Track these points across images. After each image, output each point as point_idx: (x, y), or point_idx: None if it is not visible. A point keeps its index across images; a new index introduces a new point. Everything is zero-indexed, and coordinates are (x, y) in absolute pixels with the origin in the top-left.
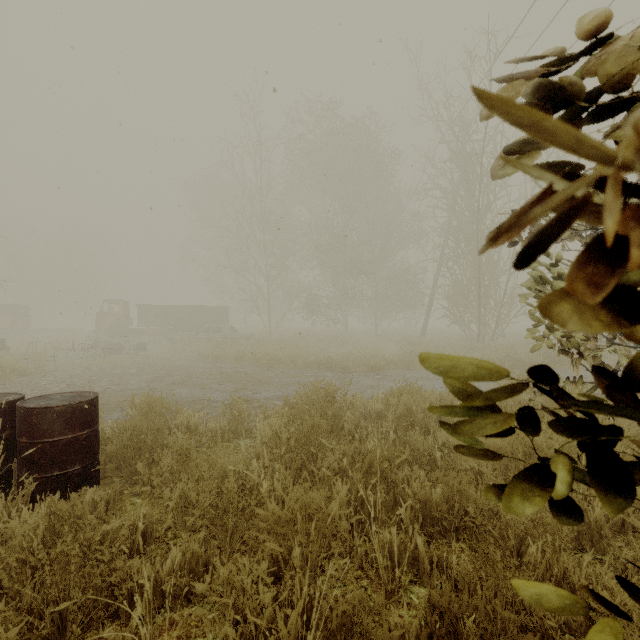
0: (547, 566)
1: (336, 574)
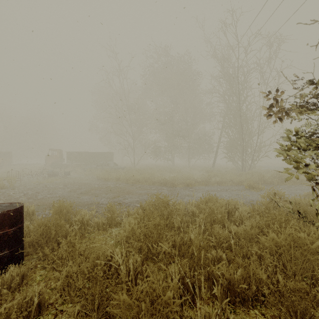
0: None
1: None
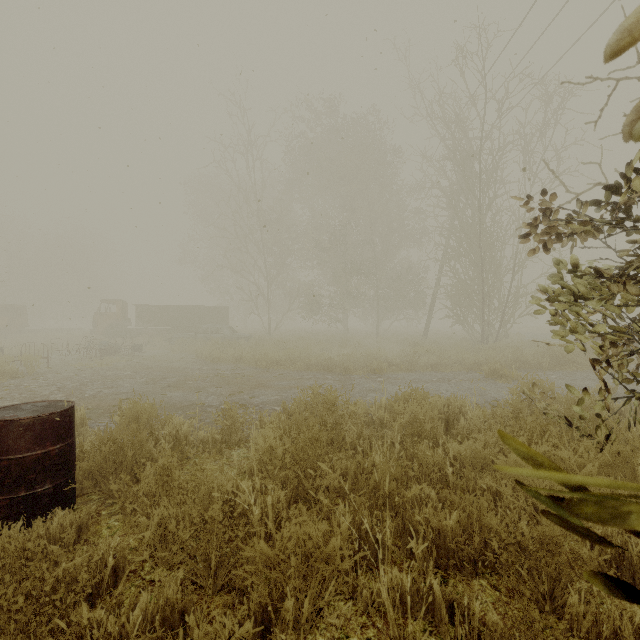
0: (584, 611)
1: (337, 622)
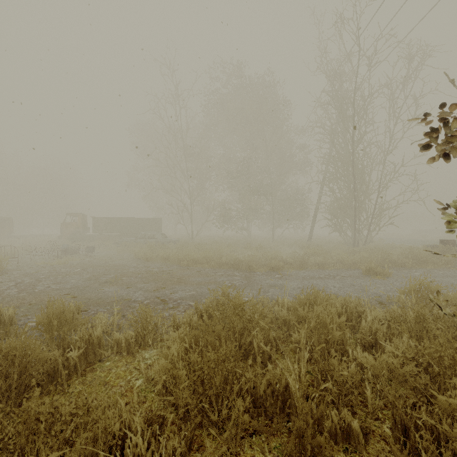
0: None
1: None
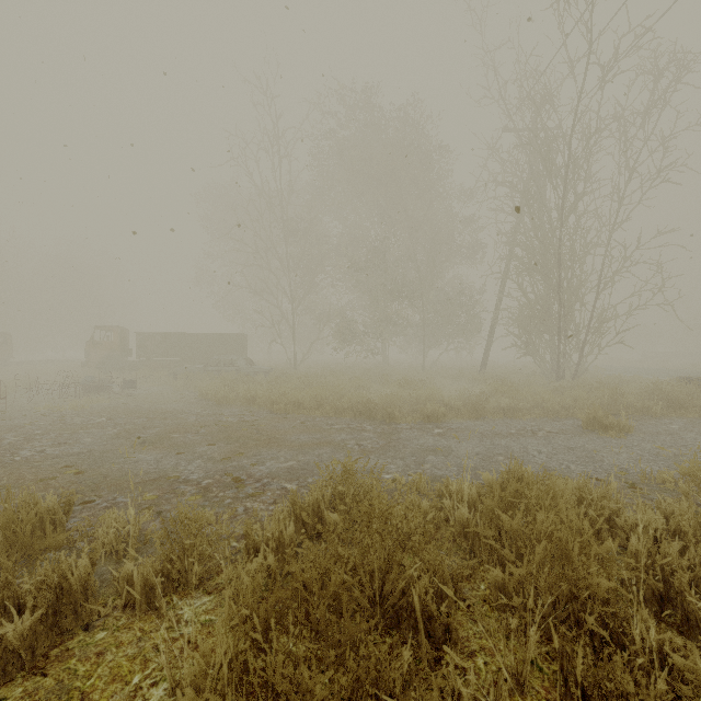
0: None
1: None
